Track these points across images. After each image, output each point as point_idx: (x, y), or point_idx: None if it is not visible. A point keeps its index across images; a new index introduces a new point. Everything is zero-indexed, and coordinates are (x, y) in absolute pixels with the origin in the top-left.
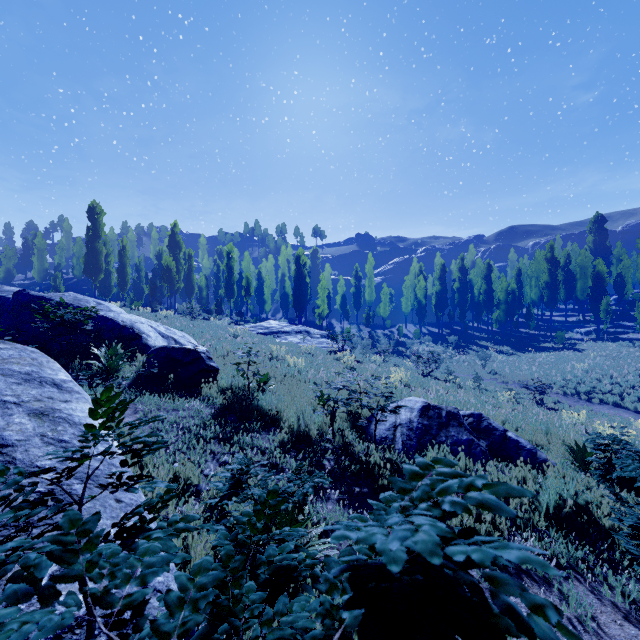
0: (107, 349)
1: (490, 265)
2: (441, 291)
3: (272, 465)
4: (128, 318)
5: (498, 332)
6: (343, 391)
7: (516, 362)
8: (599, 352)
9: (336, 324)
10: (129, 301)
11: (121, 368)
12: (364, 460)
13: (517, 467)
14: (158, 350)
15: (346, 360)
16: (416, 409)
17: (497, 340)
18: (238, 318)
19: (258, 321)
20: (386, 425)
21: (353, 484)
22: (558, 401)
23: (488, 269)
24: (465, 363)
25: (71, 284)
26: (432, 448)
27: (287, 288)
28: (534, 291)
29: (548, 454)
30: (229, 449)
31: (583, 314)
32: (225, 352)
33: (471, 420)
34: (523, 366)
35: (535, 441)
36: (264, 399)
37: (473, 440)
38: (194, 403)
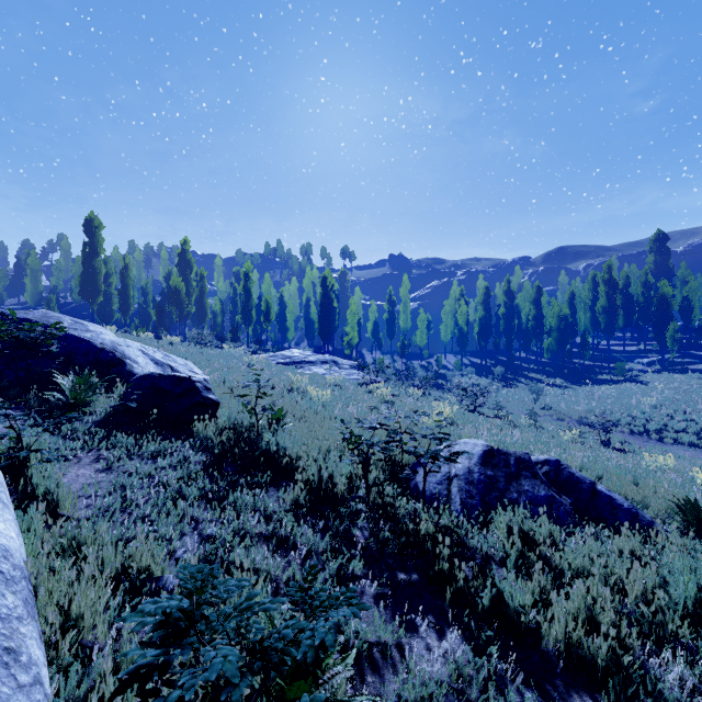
0: (75, 377)
1: (540, 288)
2: (485, 317)
3: (280, 539)
4: (110, 340)
5: (549, 363)
6: (378, 430)
7: (572, 396)
8: (667, 385)
9: (367, 354)
10: (134, 328)
11: (91, 401)
12: (412, 530)
13: (622, 537)
14: (141, 378)
15: (380, 393)
16: (476, 455)
17: (548, 372)
18: (257, 347)
19: (279, 350)
20: (437, 476)
21: (397, 567)
22: (625, 441)
23: (537, 292)
24: (514, 397)
25: (69, 309)
26: (501, 509)
27: (312, 314)
28: (589, 317)
29: (648, 513)
30: (220, 514)
31: (644, 343)
32: (235, 383)
33: (546, 469)
34: (581, 401)
35: (624, 494)
36: (275, 442)
37: (554, 497)
38: (181, 447)
